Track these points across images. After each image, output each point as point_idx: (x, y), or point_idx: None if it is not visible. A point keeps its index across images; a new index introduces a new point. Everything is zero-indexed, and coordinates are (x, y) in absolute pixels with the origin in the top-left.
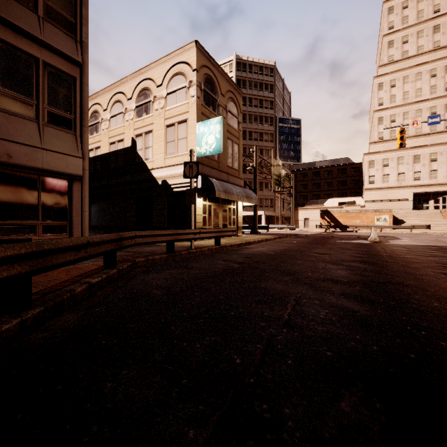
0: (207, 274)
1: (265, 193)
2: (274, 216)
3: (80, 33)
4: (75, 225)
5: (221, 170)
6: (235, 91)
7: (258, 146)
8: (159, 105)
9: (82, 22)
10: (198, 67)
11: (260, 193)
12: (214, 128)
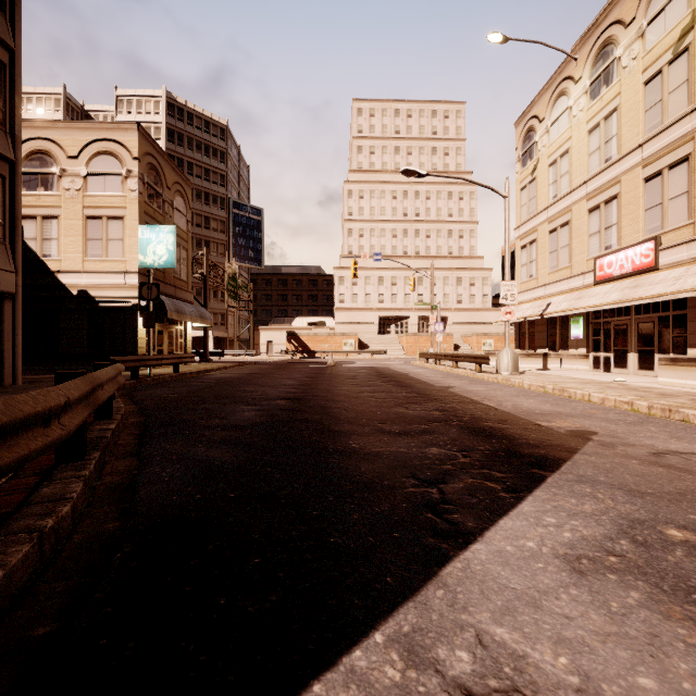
0: (196, 388)
1: (213, 304)
2: (226, 338)
3: (11, 124)
4: (7, 352)
5: (167, 283)
6: (184, 183)
7: (203, 236)
8: (73, 185)
9: (16, 112)
10: (141, 155)
11: None
12: (165, 238)
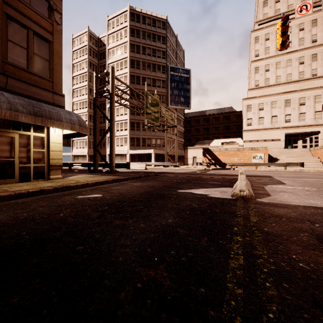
0: None
1: (157, 133)
2: None
3: None
4: None
5: None
6: None
7: (151, 91)
8: None
9: None
10: None
11: (153, 133)
12: None
